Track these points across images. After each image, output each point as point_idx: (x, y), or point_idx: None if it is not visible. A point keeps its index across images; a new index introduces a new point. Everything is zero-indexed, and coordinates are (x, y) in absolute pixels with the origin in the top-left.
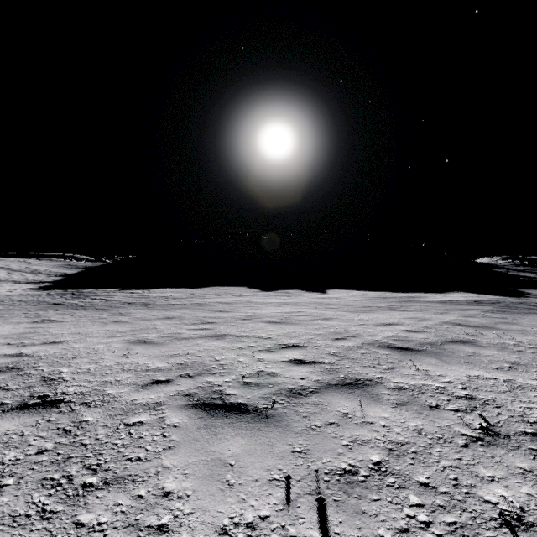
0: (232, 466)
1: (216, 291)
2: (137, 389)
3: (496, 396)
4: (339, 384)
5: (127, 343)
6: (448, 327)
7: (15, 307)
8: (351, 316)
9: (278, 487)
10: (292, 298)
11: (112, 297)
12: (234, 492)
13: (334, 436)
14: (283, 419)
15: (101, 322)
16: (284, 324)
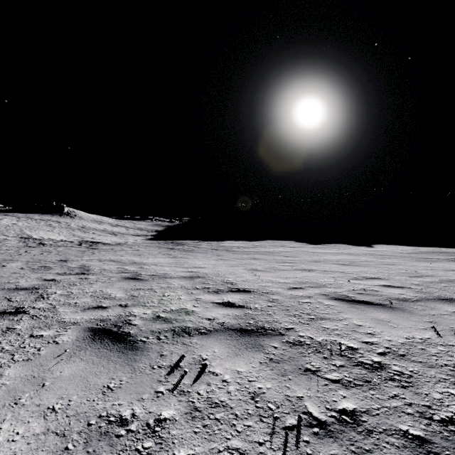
0: (388, 321)
1: (271, 243)
2: (286, 290)
3: None
4: (436, 299)
5: (247, 270)
6: None
7: (149, 249)
8: (414, 264)
9: (427, 331)
10: (342, 250)
11: (200, 245)
12: (400, 329)
13: (451, 319)
14: (404, 309)
15: (212, 259)
16: (353, 266)
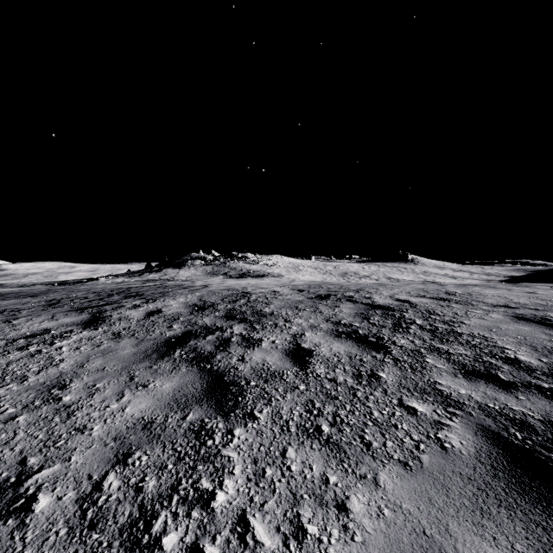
0: None
1: None
2: None
3: None
4: None
5: None
6: None
7: None
8: None
9: None
10: None
11: None
12: None
13: None
14: None
15: None
16: None
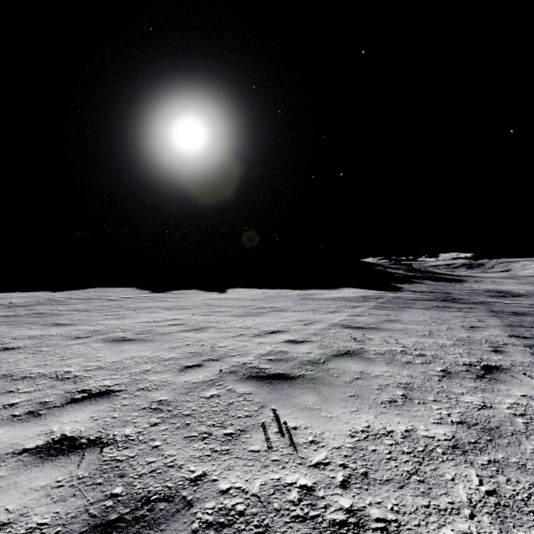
0: None
1: (88, 294)
2: None
3: (398, 501)
4: None
5: None
6: (336, 332)
7: None
8: (235, 323)
9: None
10: (182, 300)
11: None
12: None
13: None
14: None
15: None
16: (133, 342)
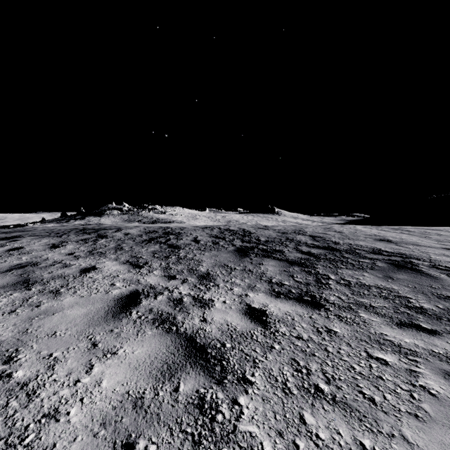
0: None
1: None
2: None
3: None
4: None
5: None
6: None
7: None
8: None
9: None
10: None
11: None
12: None
13: None
14: None
15: None
16: None
